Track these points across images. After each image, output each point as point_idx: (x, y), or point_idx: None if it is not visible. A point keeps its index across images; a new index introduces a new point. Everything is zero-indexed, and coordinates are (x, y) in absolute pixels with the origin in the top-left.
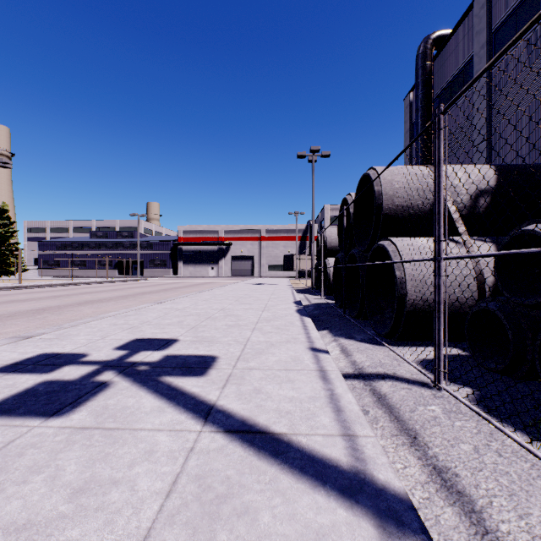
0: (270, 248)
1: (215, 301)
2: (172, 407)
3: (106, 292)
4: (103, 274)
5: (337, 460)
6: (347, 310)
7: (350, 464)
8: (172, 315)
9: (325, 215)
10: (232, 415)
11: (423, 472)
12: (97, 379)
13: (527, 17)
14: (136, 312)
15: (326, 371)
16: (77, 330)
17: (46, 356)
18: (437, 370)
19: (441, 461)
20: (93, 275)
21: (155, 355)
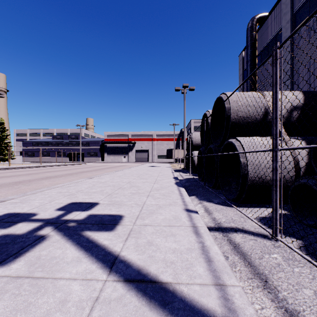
0: (159, 145)
1: (125, 177)
2: (87, 258)
3: (60, 171)
4: (60, 160)
5: (213, 311)
6: (206, 183)
7: (224, 315)
8: (97, 186)
9: (191, 125)
10: (130, 265)
11: (278, 313)
12: (39, 233)
13: (316, 3)
14: (75, 184)
15: (197, 227)
16: (35, 196)
17: (9, 215)
18: (274, 227)
19: (291, 305)
20: (54, 161)
21: (82, 214)
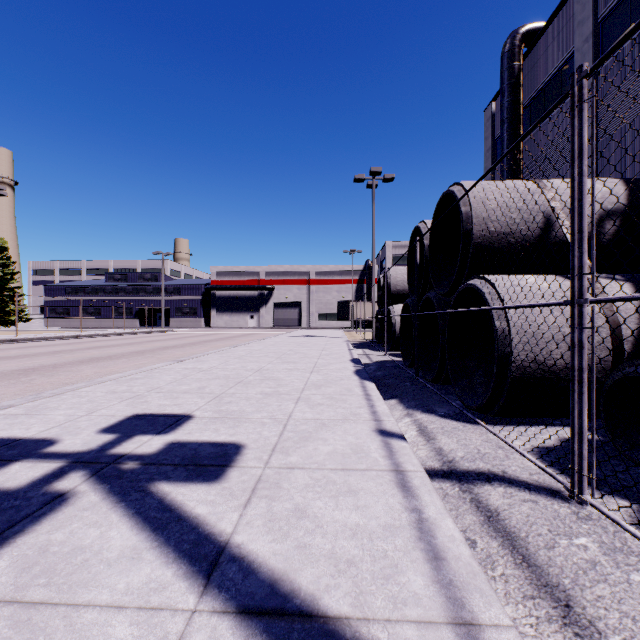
0: (321, 294)
1: (250, 359)
2: (156, 550)
3: (119, 346)
4: (121, 324)
5: None
6: (419, 371)
7: None
8: (192, 379)
9: (387, 253)
10: (254, 569)
11: None
12: (54, 487)
13: None
14: (147, 374)
15: (405, 472)
16: (58, 401)
17: None
18: (577, 473)
19: None
20: (109, 326)
21: (155, 442)
